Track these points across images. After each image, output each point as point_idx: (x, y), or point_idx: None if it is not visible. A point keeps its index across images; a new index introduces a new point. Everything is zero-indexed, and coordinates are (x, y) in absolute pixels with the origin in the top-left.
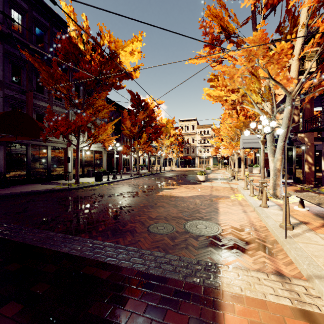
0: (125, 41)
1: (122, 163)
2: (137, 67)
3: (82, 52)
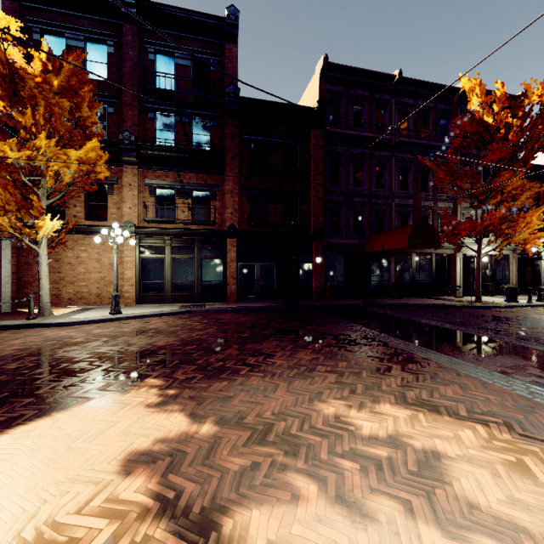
0: None
1: None
2: None
3: (491, 127)
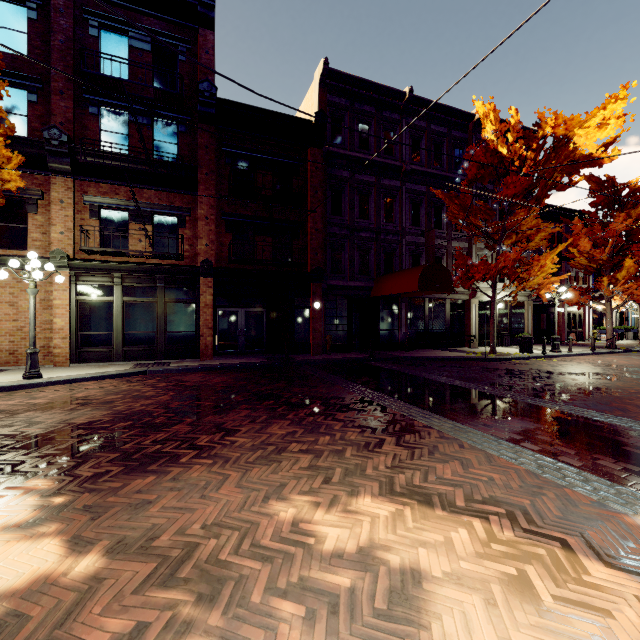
0: (587, 113)
1: (566, 324)
2: (614, 138)
3: (505, 159)
